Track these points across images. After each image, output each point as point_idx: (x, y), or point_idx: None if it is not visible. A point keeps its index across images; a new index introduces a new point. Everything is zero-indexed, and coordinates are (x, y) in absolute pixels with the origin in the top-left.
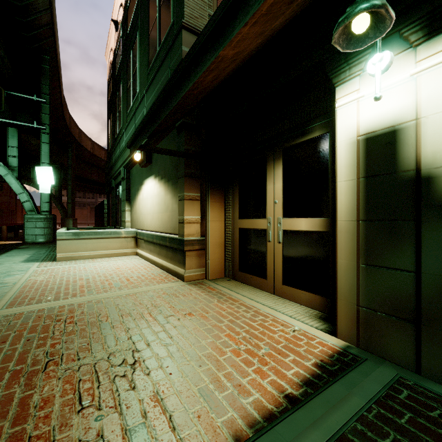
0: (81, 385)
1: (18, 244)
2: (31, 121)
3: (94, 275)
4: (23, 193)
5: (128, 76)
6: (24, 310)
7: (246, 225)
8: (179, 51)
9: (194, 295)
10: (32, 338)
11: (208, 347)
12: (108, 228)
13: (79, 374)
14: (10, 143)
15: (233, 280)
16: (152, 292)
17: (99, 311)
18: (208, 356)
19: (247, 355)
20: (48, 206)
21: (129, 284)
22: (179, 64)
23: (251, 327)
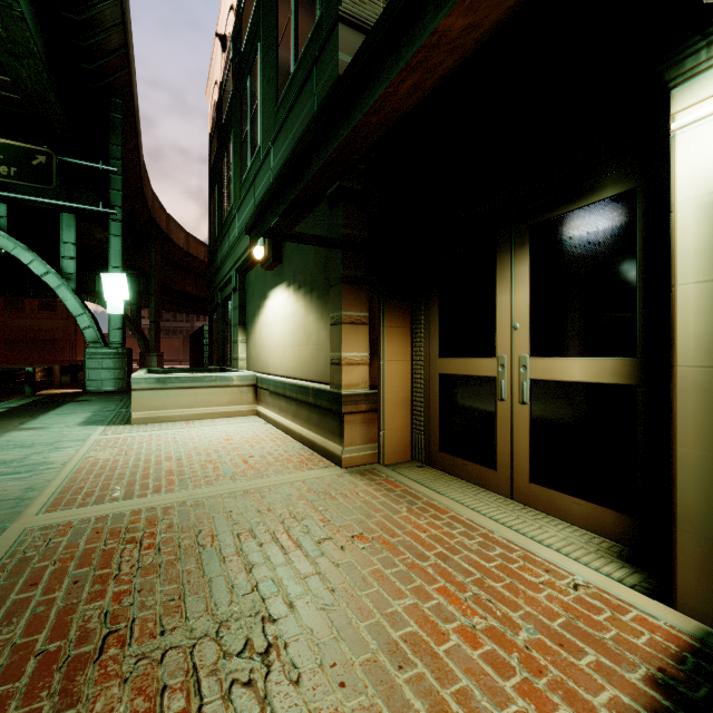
0: (165, 702)
1: (76, 393)
2: (95, 202)
3: (190, 452)
4: (83, 315)
5: (243, 121)
6: (74, 517)
7: (454, 369)
8: (332, 63)
9: (363, 497)
10: (83, 577)
11: (408, 617)
12: (210, 370)
13: (163, 672)
14: (65, 238)
15: (429, 467)
16: (289, 487)
17: (199, 523)
18: (413, 643)
19: (493, 644)
20: (120, 335)
21: (248, 469)
22: (332, 86)
23: (484, 573)
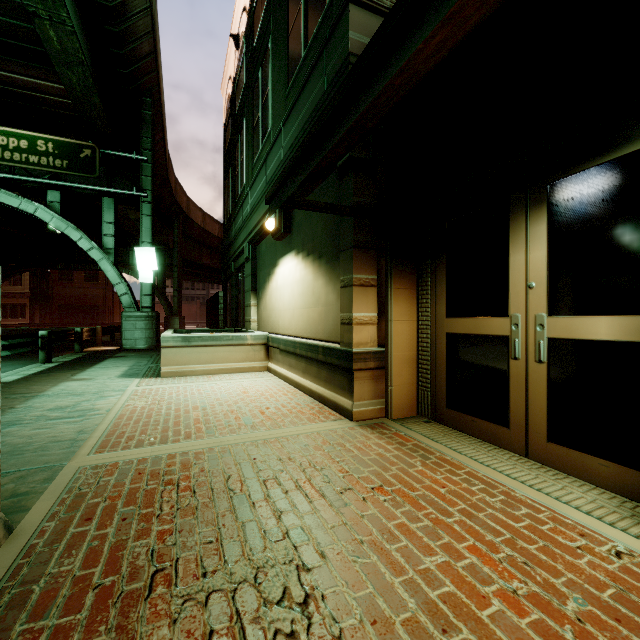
0: None
1: (114, 350)
2: (130, 187)
3: (213, 403)
4: (120, 284)
5: (255, 108)
6: (119, 458)
7: (463, 328)
8: (343, 42)
9: (376, 450)
10: (130, 515)
11: (442, 576)
12: (225, 331)
13: (208, 616)
14: (106, 219)
15: (435, 423)
16: (305, 438)
17: (228, 469)
18: (453, 604)
19: (541, 613)
20: (150, 301)
21: (265, 420)
22: (343, 63)
23: (514, 534)
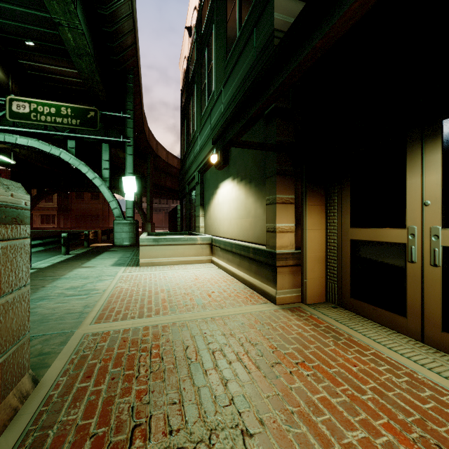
0: None
1: (109, 246)
2: (119, 136)
3: (175, 287)
4: (113, 201)
5: (203, 77)
6: (110, 328)
7: (365, 236)
8: (269, 21)
9: (297, 329)
10: (117, 375)
11: None
12: (182, 233)
13: None
14: (103, 158)
15: (341, 308)
16: (241, 317)
17: (186, 340)
18: None
19: None
20: (132, 212)
21: (212, 301)
22: (269, 37)
23: (423, 415)
